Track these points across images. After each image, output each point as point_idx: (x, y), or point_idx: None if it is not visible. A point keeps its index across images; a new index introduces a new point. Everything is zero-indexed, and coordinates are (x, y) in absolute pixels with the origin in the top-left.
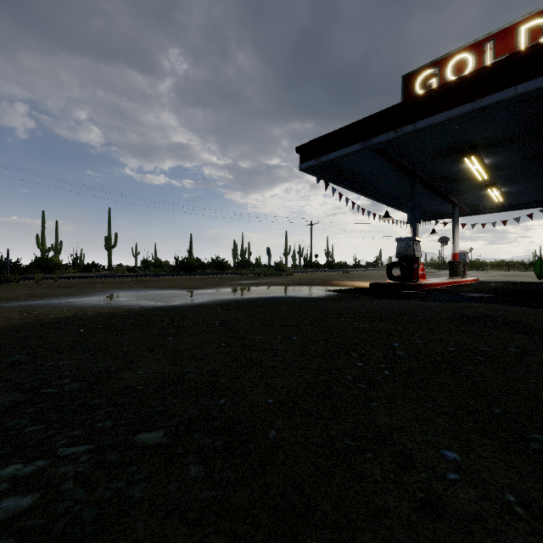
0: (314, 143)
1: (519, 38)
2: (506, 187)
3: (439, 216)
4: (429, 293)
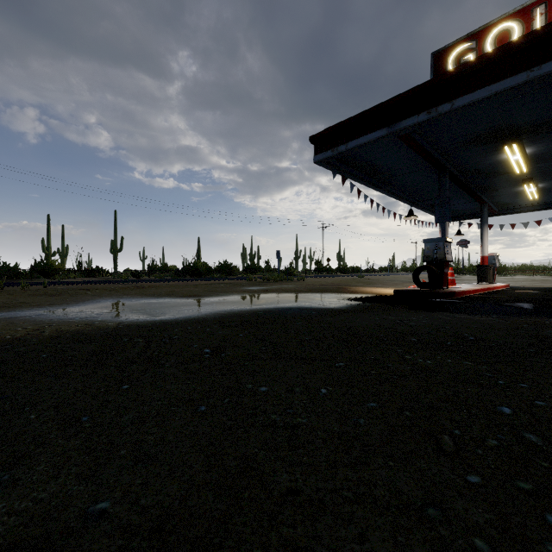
0: (330, 131)
1: None
2: (545, 182)
3: (464, 217)
4: (468, 302)
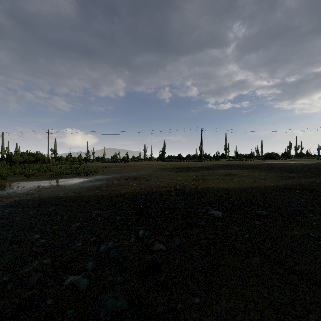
0: None
1: None
2: None
3: None
4: None
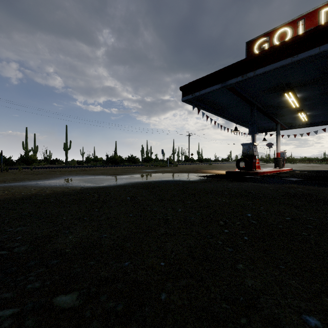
0: (191, 84)
1: (320, 17)
2: (310, 111)
3: (268, 130)
4: (263, 177)
